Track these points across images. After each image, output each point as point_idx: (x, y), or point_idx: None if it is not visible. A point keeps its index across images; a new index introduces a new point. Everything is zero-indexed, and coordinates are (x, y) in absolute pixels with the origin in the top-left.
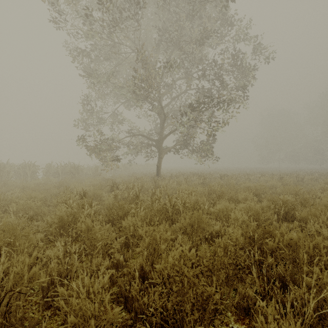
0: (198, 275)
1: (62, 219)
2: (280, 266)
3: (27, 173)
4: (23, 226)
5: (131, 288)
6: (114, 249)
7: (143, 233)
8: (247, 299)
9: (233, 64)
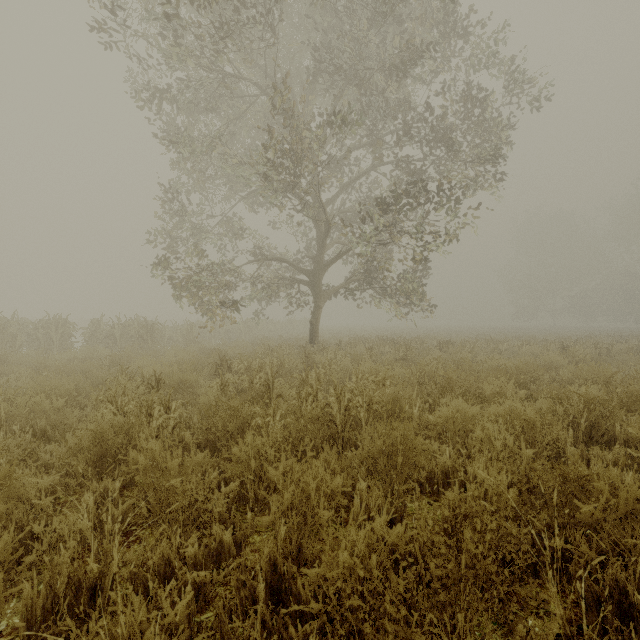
0: (412, 589)
1: (103, 439)
2: (613, 569)
3: (53, 338)
4: (15, 455)
5: (247, 626)
6: (210, 514)
7: (278, 477)
8: None
9: (467, 115)
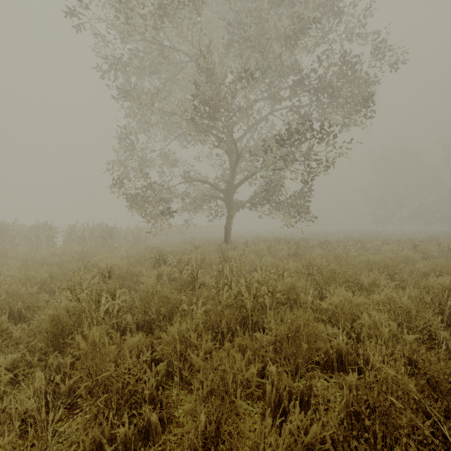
0: None
1: (59, 321)
2: None
3: (41, 238)
4: None
5: None
6: (140, 396)
7: (199, 362)
8: None
9: (342, 73)
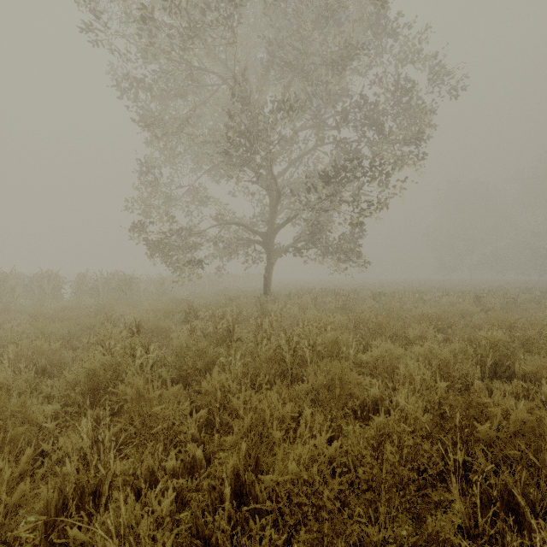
0: (345, 492)
1: (95, 375)
2: (503, 476)
3: (46, 290)
4: (24, 388)
5: (217, 520)
6: (185, 435)
7: (239, 405)
8: (444, 543)
9: (396, 102)
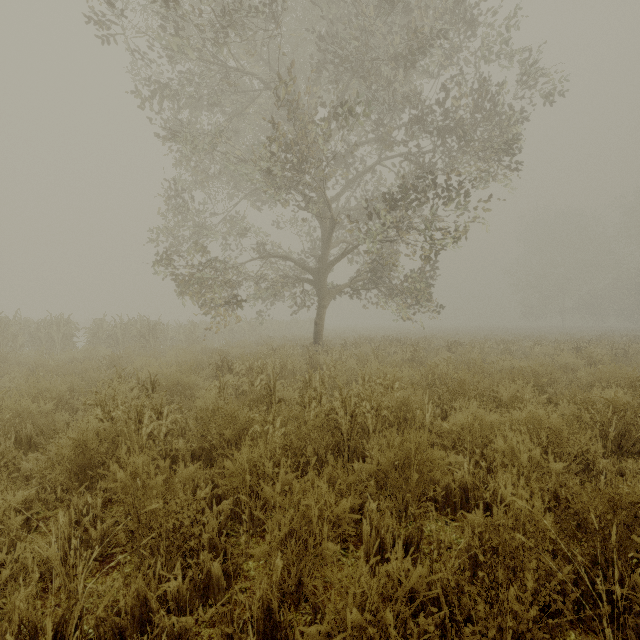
0: None
1: (86, 448)
2: None
3: (55, 338)
4: None
5: None
6: (197, 540)
7: (275, 497)
8: None
9: (477, 107)
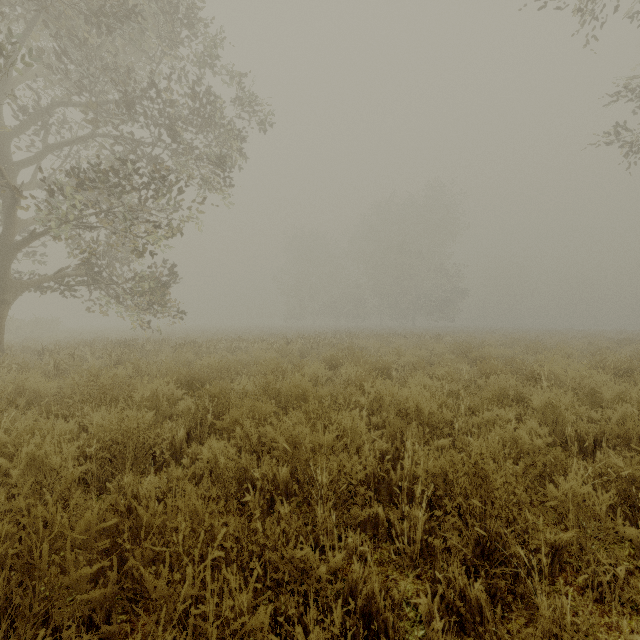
0: None
1: None
2: None
3: None
4: None
5: None
6: None
7: None
8: None
9: (198, 111)
